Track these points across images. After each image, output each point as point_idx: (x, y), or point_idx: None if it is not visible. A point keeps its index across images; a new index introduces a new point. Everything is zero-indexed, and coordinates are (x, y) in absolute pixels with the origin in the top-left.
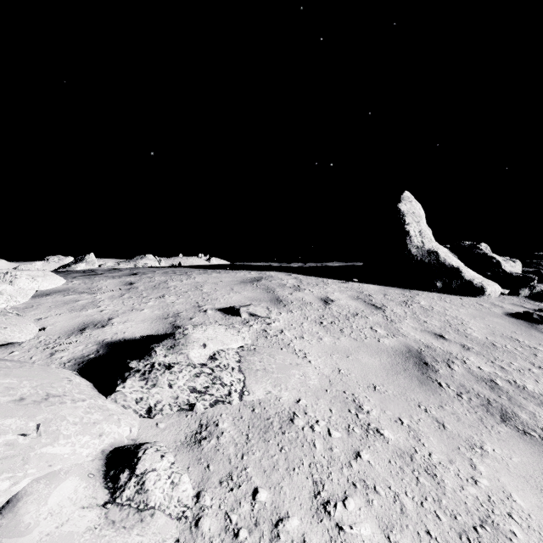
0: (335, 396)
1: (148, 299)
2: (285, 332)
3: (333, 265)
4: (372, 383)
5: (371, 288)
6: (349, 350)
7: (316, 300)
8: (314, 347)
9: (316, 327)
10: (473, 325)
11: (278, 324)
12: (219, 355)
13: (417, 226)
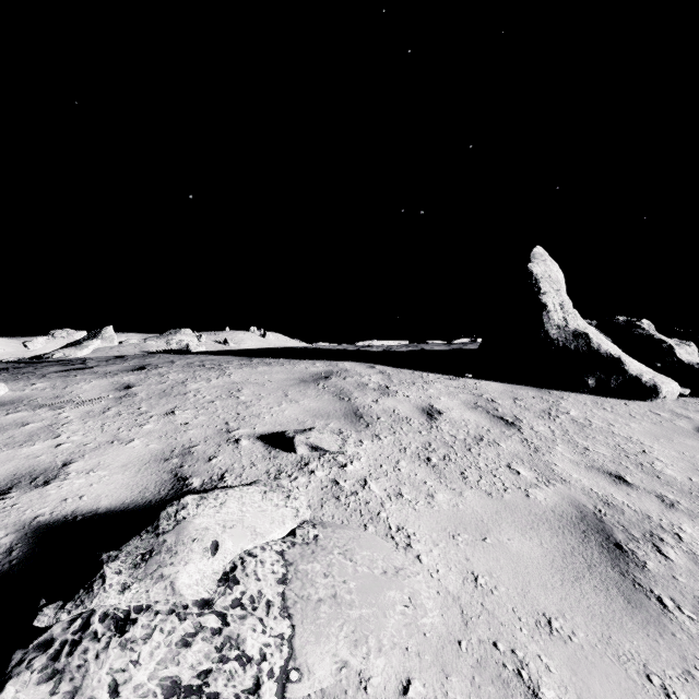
0: (479, 662)
1: (147, 418)
2: (370, 483)
3: (431, 348)
4: (541, 612)
5: (492, 387)
6: (483, 522)
7: (414, 413)
8: (422, 518)
9: (422, 470)
10: (661, 453)
11: (358, 466)
12: (242, 568)
13: (556, 297)
